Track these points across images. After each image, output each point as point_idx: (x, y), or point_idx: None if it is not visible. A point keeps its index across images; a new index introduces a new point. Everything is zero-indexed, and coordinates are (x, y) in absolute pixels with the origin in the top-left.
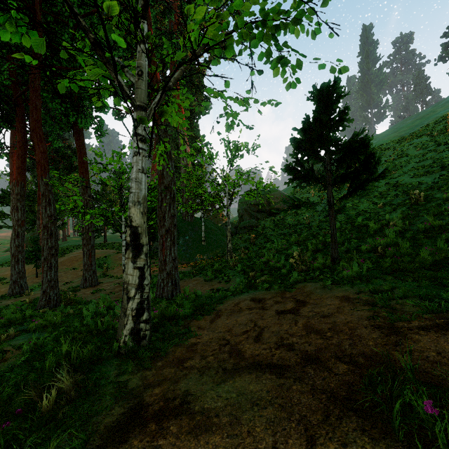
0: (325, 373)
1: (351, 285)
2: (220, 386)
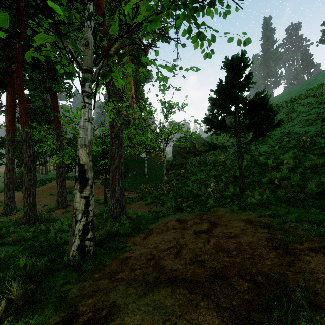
0: (229, 290)
1: (254, 210)
2: (141, 298)
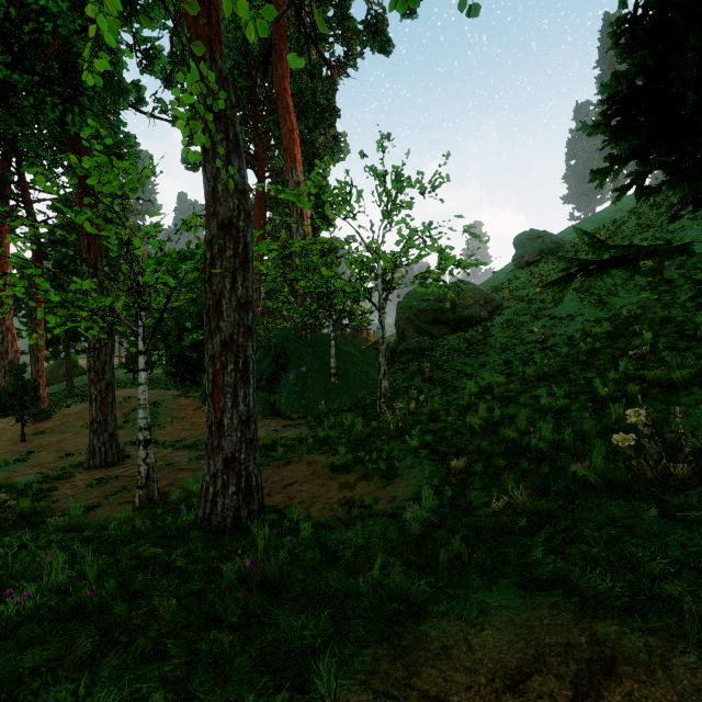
0: None
1: None
2: None
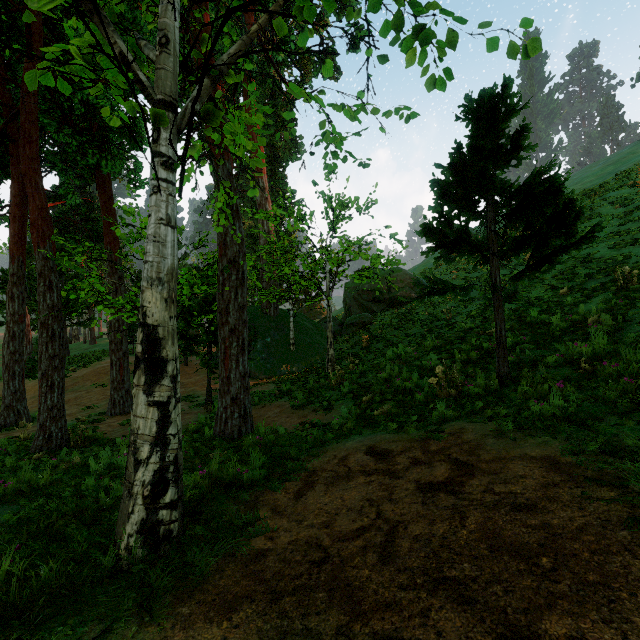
0: None
1: (554, 434)
2: None
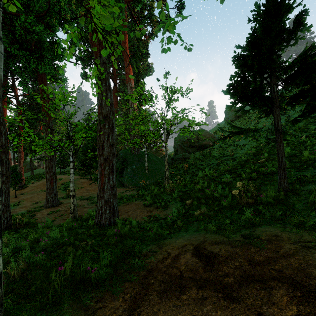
0: None
1: None
2: None
